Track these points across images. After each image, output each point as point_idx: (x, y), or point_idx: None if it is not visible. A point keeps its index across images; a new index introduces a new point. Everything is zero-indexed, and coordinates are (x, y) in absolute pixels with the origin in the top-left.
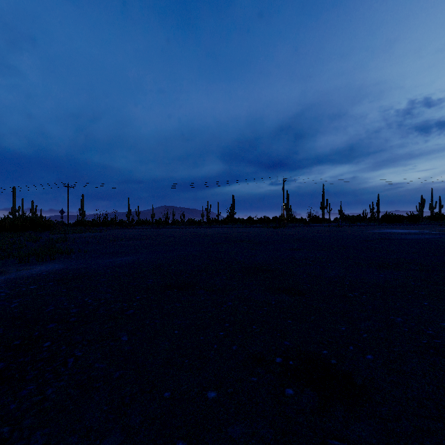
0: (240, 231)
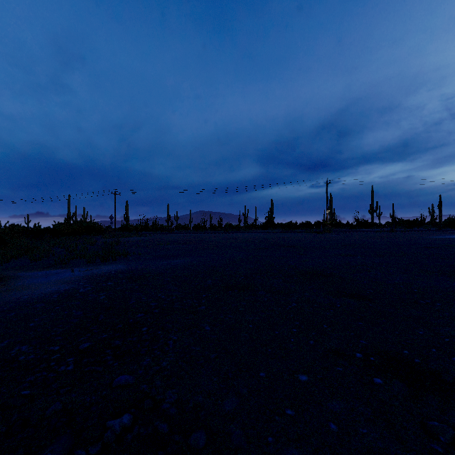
0: (282, 236)
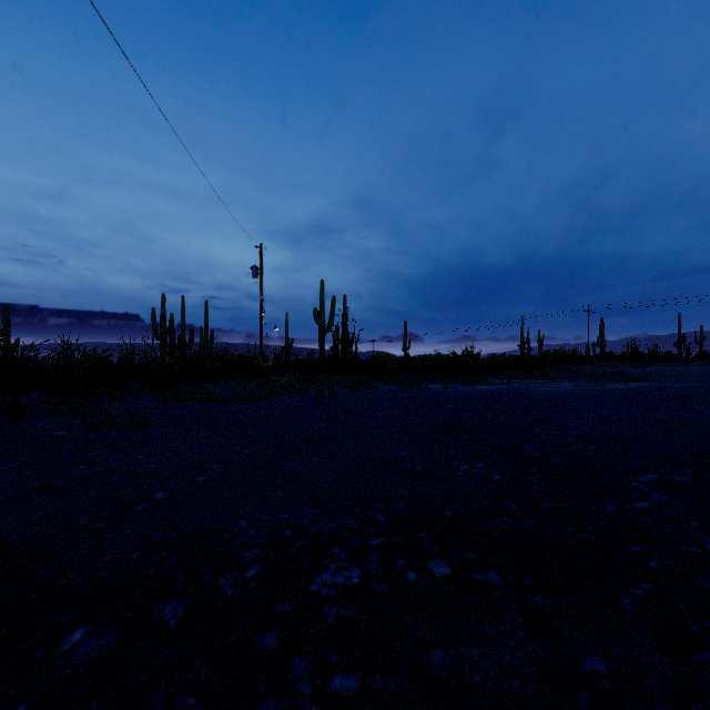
0: None
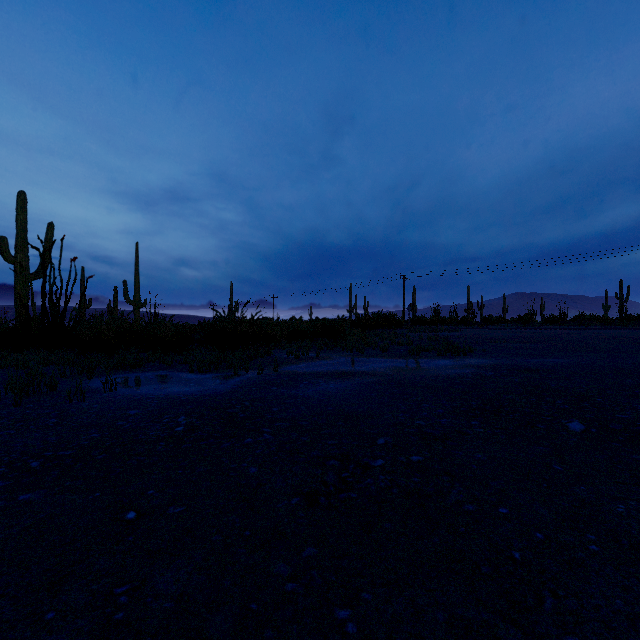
0: None
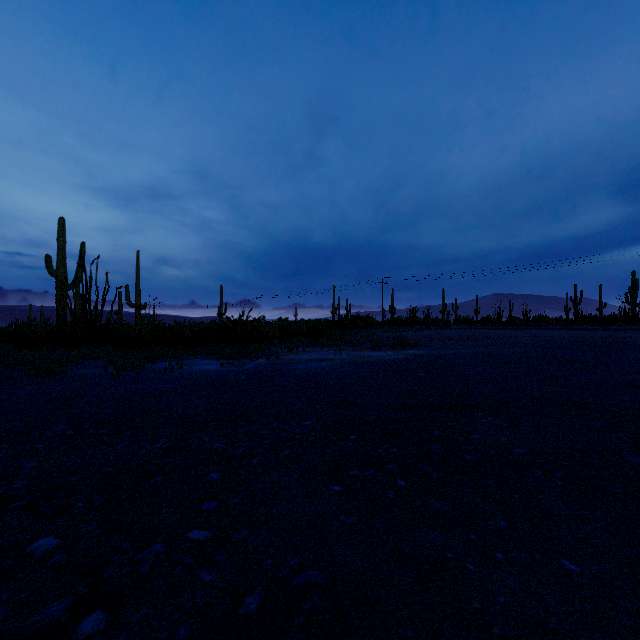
0: (618, 336)
